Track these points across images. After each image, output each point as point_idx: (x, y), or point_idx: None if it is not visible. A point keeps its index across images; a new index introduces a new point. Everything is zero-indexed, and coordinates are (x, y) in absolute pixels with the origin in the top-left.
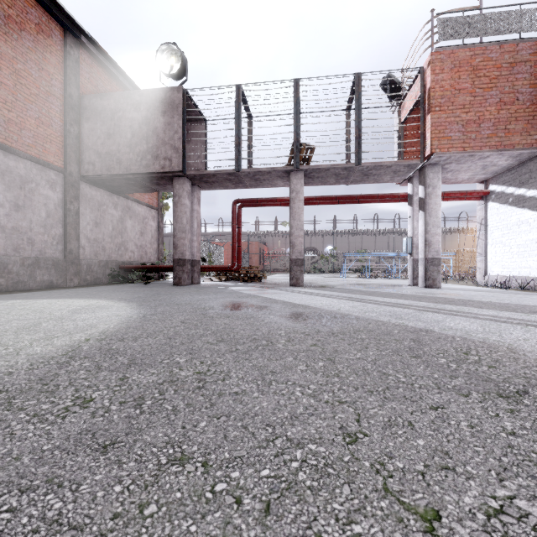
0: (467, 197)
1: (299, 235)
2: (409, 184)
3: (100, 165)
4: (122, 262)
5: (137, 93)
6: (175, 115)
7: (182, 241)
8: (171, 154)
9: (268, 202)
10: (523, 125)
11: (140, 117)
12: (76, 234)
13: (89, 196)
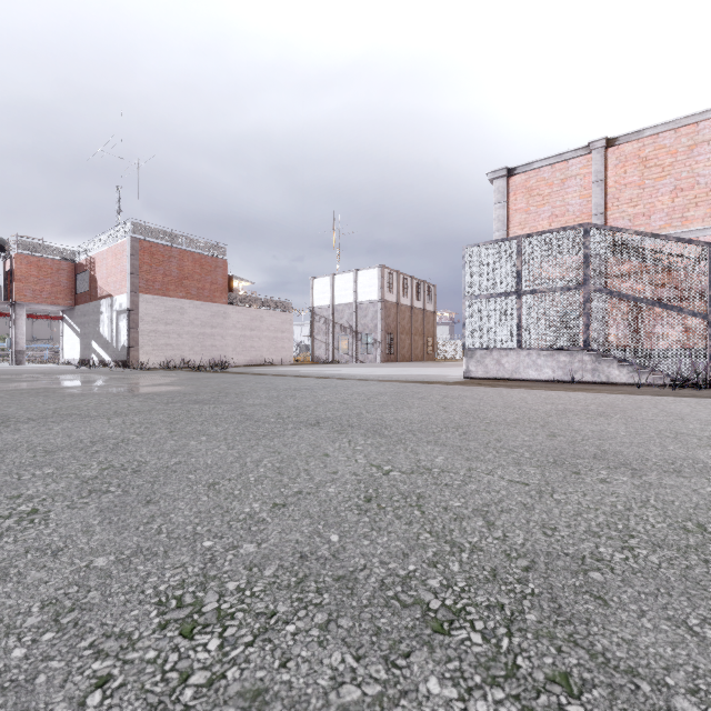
0: (53, 318)
1: None
2: (11, 308)
3: None
4: None
5: None
6: None
7: None
8: None
9: None
10: (64, 296)
11: None
12: None
13: None
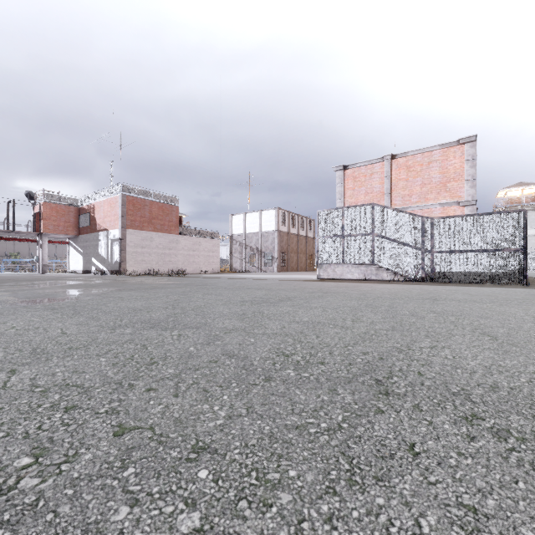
0: (63, 243)
1: None
2: (38, 237)
3: None
4: None
5: None
6: None
7: None
8: None
9: None
10: (72, 229)
11: None
12: None
13: None
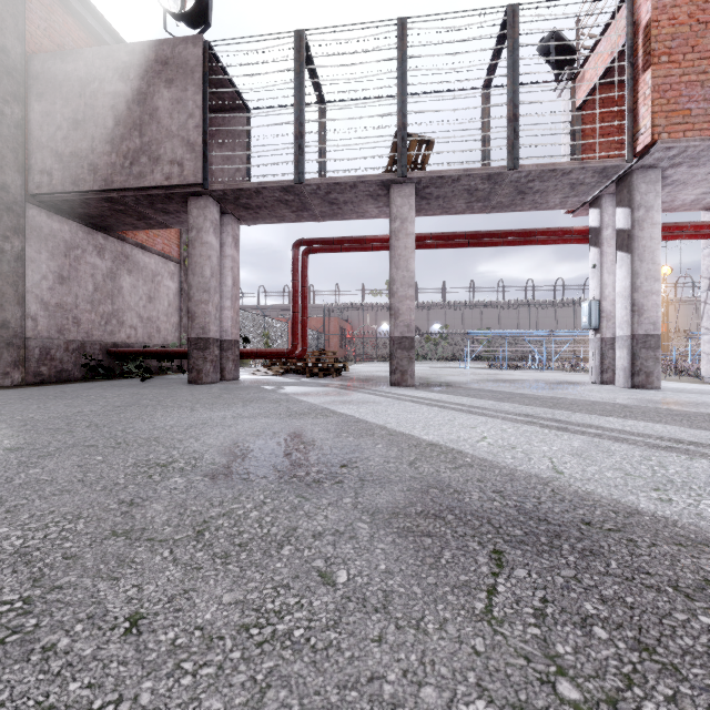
0: (688, 234)
1: (406, 295)
2: (593, 209)
3: (60, 175)
4: (114, 343)
5: (123, 49)
6: (190, 85)
7: (203, 306)
8: (182, 155)
9: (351, 245)
10: None
11: (129, 91)
12: (17, 294)
13: (46, 231)
